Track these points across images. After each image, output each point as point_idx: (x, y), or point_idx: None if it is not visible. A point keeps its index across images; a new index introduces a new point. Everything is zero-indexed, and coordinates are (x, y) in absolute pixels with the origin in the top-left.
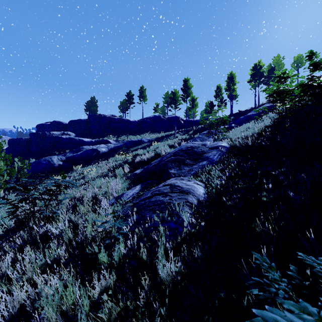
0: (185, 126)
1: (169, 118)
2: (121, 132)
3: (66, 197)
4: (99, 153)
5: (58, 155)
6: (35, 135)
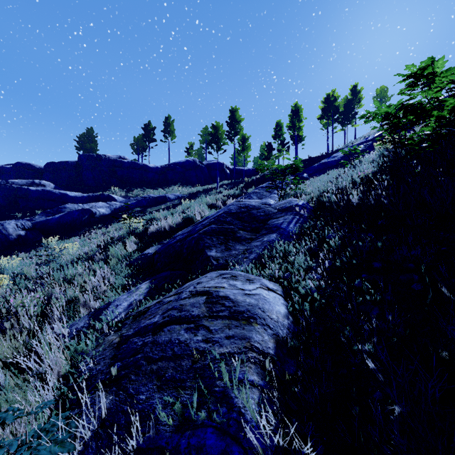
0: (233, 177)
1: (208, 165)
2: (133, 184)
3: None
4: (95, 216)
5: (17, 219)
6: None
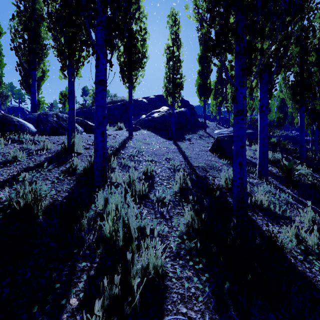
0: None
1: (13, 107)
2: None
3: None
4: None
5: None
6: None
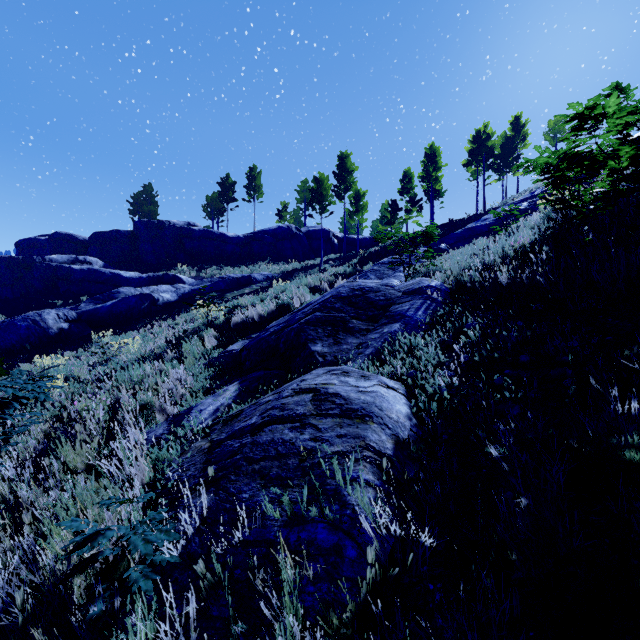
0: (342, 250)
1: (309, 233)
2: (206, 260)
3: (33, 422)
4: (157, 303)
5: (58, 308)
6: (7, 263)
